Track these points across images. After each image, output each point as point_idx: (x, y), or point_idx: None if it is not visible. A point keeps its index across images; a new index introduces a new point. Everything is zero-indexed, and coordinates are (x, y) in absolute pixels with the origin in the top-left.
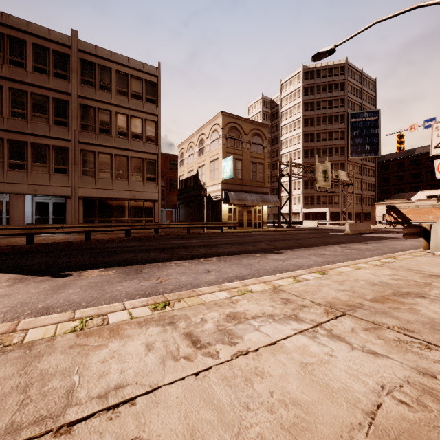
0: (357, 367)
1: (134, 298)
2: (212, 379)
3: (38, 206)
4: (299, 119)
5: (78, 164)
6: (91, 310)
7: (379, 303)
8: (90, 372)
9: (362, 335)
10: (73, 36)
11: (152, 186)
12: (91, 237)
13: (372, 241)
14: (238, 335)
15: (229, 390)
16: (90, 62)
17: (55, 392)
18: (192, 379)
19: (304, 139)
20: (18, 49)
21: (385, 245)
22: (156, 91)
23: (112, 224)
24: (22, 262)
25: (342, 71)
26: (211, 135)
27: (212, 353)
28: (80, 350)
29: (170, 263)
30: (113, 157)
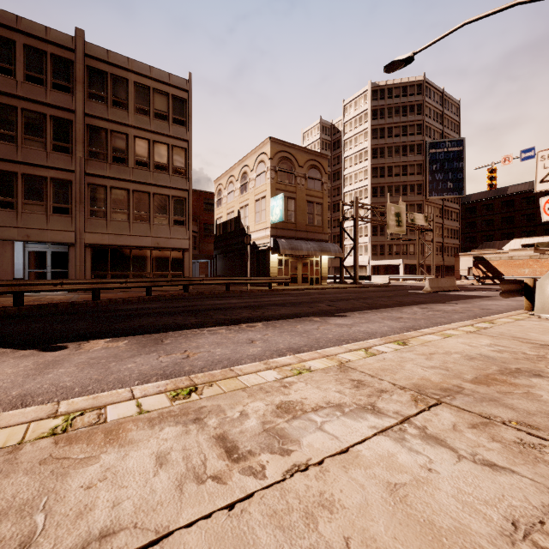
0: (470, 489)
1: (149, 379)
2: (255, 515)
3: (33, 256)
4: (366, 149)
5: (85, 202)
6: (83, 400)
7: (483, 385)
8: (64, 508)
9: (469, 436)
10: (78, 37)
11: (181, 231)
12: (100, 296)
13: (459, 301)
14: (294, 438)
15: (281, 537)
16: (100, 70)
17: (0, 546)
18: (224, 516)
19: (373, 174)
20: (4, 52)
21: (475, 306)
22: (186, 110)
23: (128, 279)
24: (2, 330)
25: (418, 90)
26: (256, 167)
27: (254, 468)
28: (55, 468)
29: (202, 330)
30: (131, 194)
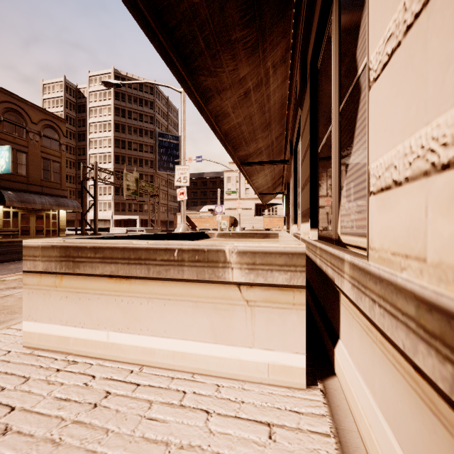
0: None
1: None
2: None
3: None
4: (110, 122)
5: None
6: None
7: None
8: None
9: None
10: None
11: None
12: None
13: None
14: None
15: None
16: None
17: None
18: None
19: (116, 144)
20: None
21: None
22: None
23: None
24: None
25: (151, 91)
26: None
27: None
28: None
29: None
30: None
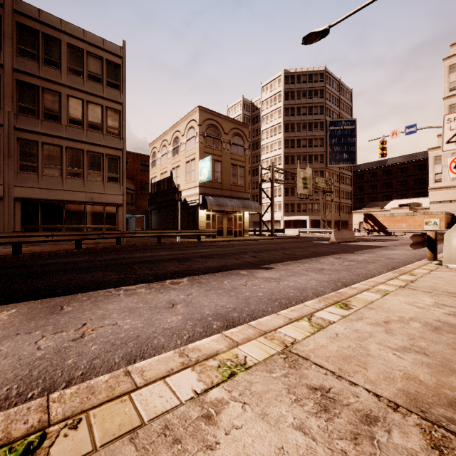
0: None
1: None
2: None
3: None
4: (280, 124)
5: (14, 156)
6: None
7: None
8: None
9: None
10: None
11: (115, 187)
12: (21, 250)
13: (363, 251)
14: None
15: None
16: (31, 28)
17: None
18: None
19: (285, 145)
20: None
21: (380, 255)
22: (120, 75)
23: (54, 233)
24: None
25: (321, 78)
26: (187, 133)
27: None
28: None
29: (118, 290)
30: (64, 150)
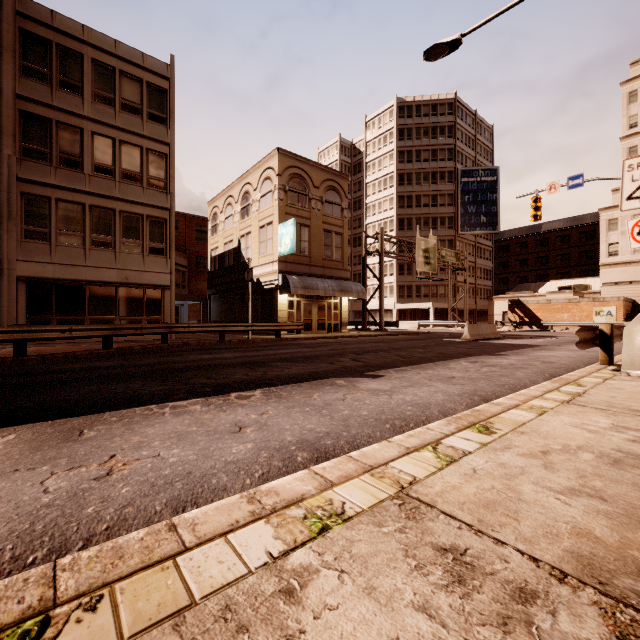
0: None
1: None
2: None
3: None
4: (391, 175)
5: (16, 219)
6: None
7: None
8: None
9: None
10: None
11: (159, 263)
12: (26, 351)
13: (509, 351)
14: None
15: None
16: (40, 37)
17: None
18: None
19: (399, 204)
20: None
21: (533, 358)
22: (167, 104)
23: (73, 326)
24: None
25: (449, 109)
26: (261, 186)
27: None
28: None
29: (162, 408)
30: (87, 210)
